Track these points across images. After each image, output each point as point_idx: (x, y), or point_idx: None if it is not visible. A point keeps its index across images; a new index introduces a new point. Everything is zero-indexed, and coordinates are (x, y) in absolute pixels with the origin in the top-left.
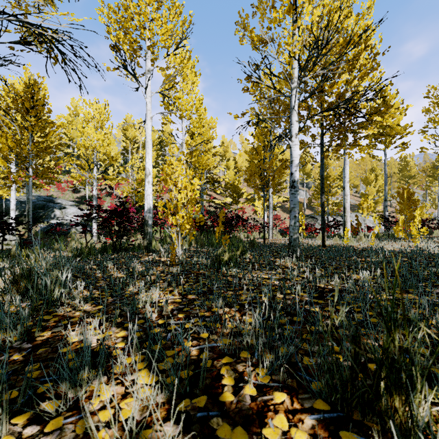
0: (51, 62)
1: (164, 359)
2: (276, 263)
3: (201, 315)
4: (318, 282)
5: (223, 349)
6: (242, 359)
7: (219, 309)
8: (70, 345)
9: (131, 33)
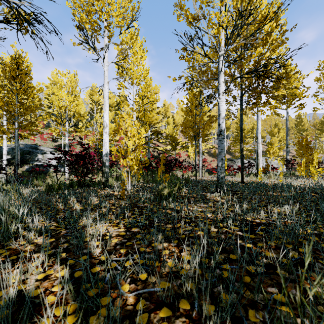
0: (21, 31)
1: (98, 309)
2: (207, 197)
3: (141, 250)
4: (245, 216)
5: (161, 296)
6: (181, 312)
7: (158, 244)
8: (7, 287)
9: (92, 15)
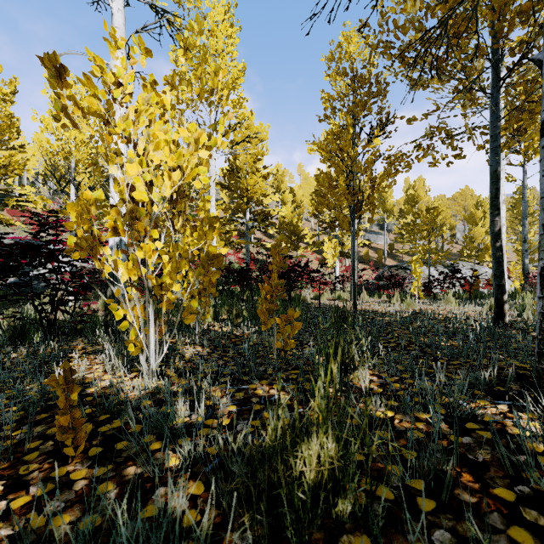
0: None
1: None
2: None
3: None
4: None
5: None
6: None
7: None
8: None
9: None
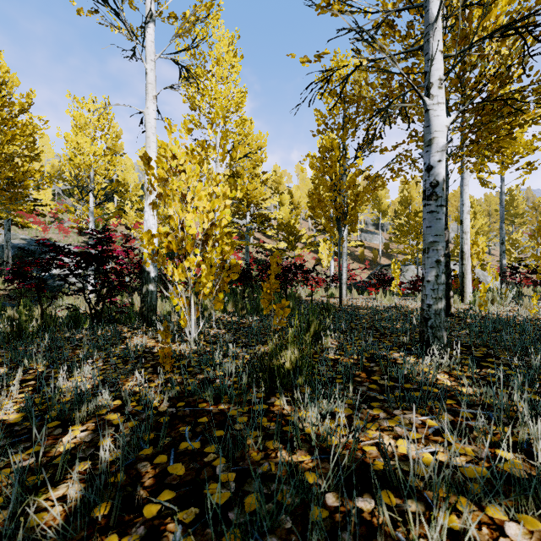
0: None
1: None
2: (405, 371)
3: None
4: None
5: None
6: None
7: None
8: None
9: None
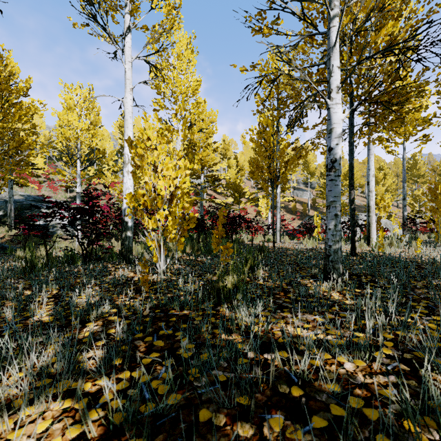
0: None
1: None
2: (311, 291)
3: None
4: None
5: None
6: None
7: None
8: None
9: None
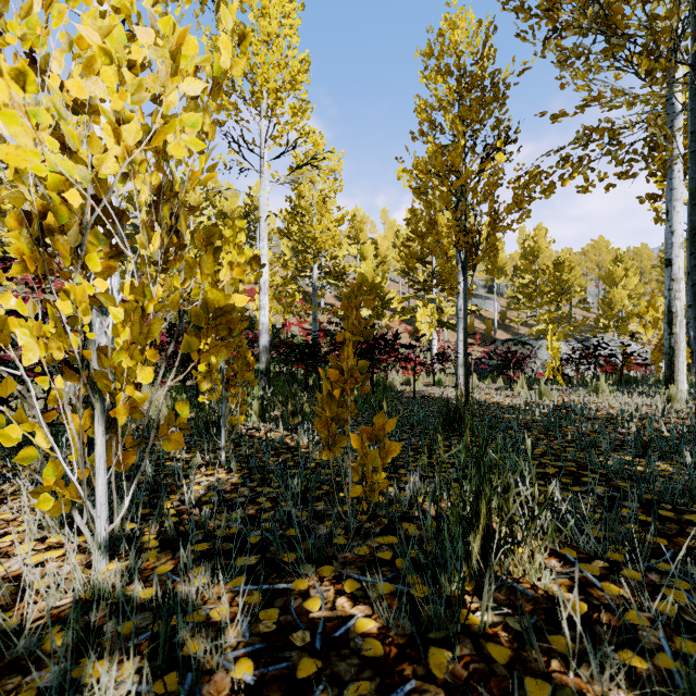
0: None
1: None
2: None
3: None
4: None
5: None
6: None
7: None
8: None
9: None
